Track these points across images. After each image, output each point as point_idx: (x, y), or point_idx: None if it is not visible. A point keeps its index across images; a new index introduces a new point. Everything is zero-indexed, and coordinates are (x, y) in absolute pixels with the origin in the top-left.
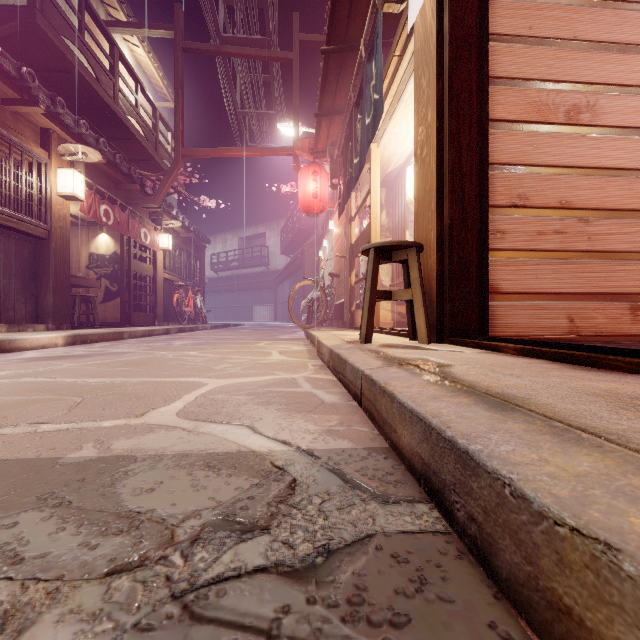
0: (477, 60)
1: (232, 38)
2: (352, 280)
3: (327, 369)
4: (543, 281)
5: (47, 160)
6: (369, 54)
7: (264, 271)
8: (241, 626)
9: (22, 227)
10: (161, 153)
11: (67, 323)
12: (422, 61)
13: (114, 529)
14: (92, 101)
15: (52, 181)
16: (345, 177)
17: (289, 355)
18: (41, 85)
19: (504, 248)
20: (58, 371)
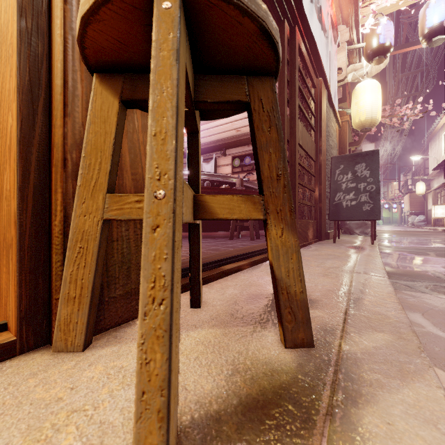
0: None
1: None
2: None
3: None
4: None
5: None
6: None
7: None
8: (427, 280)
9: None
10: None
11: None
12: None
13: None
14: None
15: None
16: None
17: None
18: None
19: None
20: None
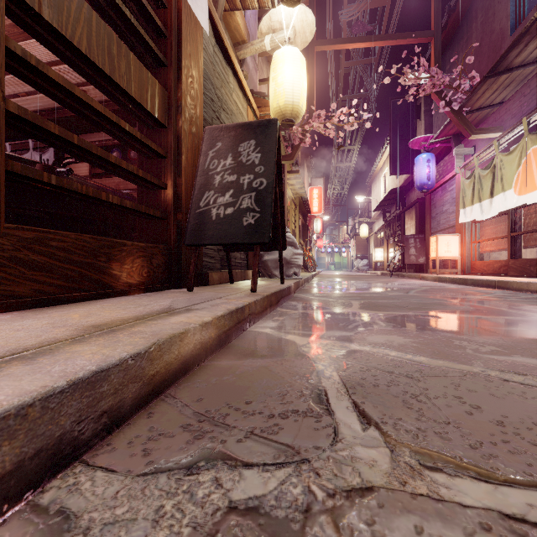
0: None
1: None
2: None
3: None
4: None
5: None
6: None
7: None
8: (265, 438)
9: None
10: None
11: None
12: None
13: None
14: None
15: None
16: None
17: None
18: None
19: None
20: None
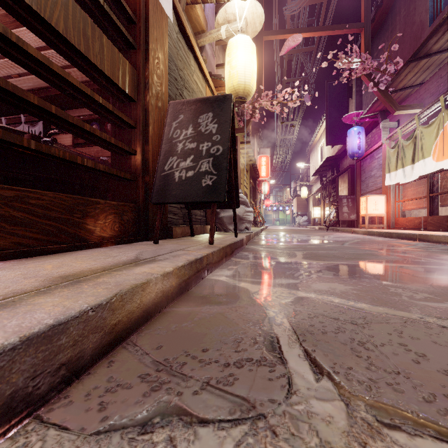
0: None
1: None
2: None
3: None
4: None
5: None
6: None
7: None
8: (221, 390)
9: None
10: None
11: None
12: None
13: None
14: None
15: None
16: None
17: None
18: None
19: None
20: None
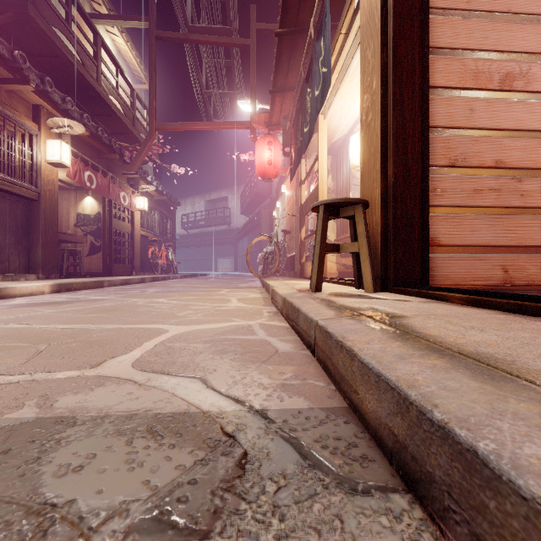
0: (419, 31)
1: (198, 27)
2: (302, 236)
3: (281, 316)
4: (479, 235)
5: (37, 132)
6: (318, 33)
7: (226, 229)
8: None
9: (15, 190)
10: (138, 128)
11: (55, 273)
12: (367, 34)
13: (14, 536)
14: (78, 82)
15: (42, 150)
16: (296, 145)
17: (246, 302)
18: (34, 68)
19: (443, 204)
20: (35, 317)
